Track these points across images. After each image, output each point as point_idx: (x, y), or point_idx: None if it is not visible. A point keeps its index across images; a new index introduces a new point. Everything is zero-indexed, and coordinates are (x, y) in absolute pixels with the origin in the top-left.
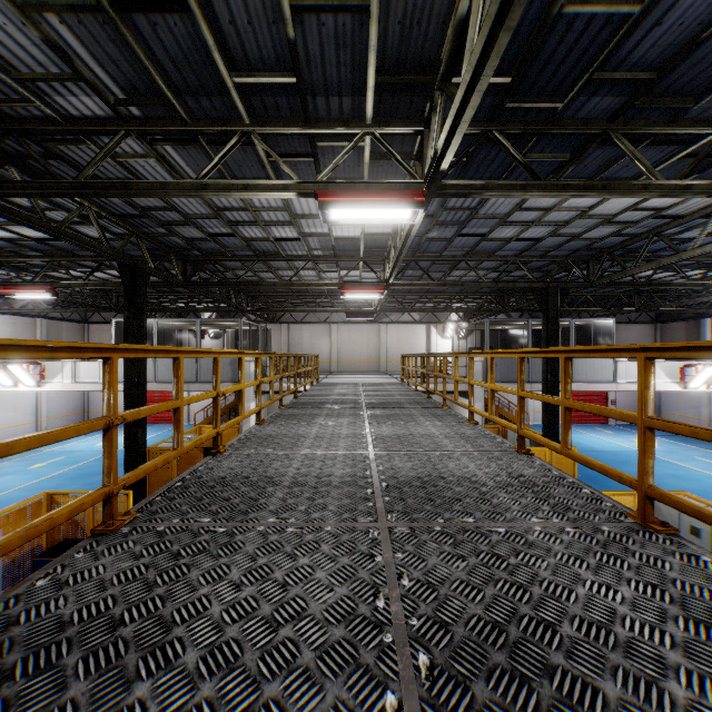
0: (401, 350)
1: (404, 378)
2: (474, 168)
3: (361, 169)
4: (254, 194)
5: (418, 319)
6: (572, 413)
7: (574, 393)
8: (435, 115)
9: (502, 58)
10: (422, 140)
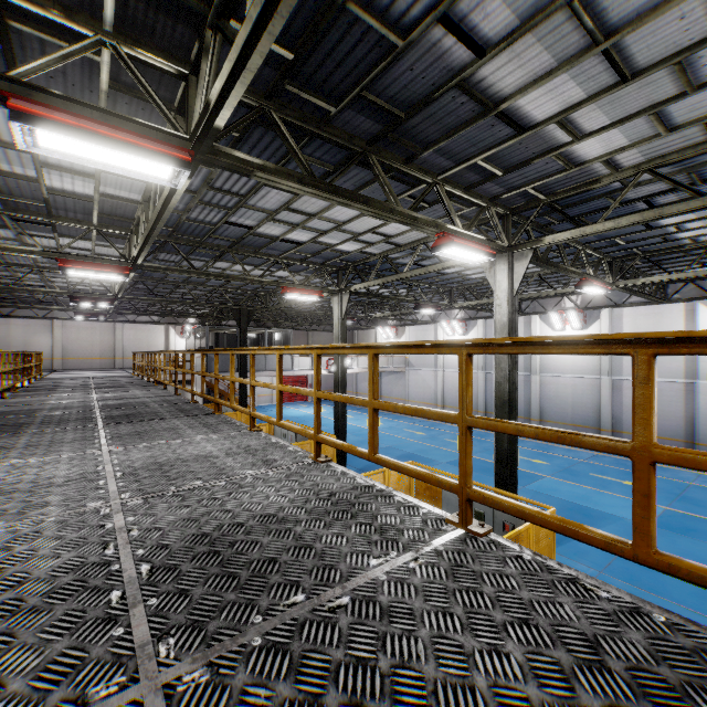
0: (139, 348)
1: (135, 371)
2: (169, 248)
3: (90, 235)
4: (7, 252)
5: (157, 320)
6: (285, 395)
7: (286, 380)
8: (135, 235)
9: (166, 223)
10: (130, 239)
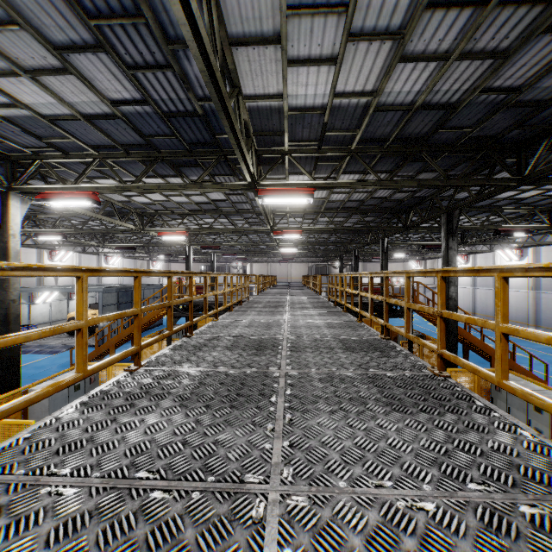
0: None
1: None
2: None
3: None
4: None
5: None
6: None
7: None
8: None
9: None
10: None
